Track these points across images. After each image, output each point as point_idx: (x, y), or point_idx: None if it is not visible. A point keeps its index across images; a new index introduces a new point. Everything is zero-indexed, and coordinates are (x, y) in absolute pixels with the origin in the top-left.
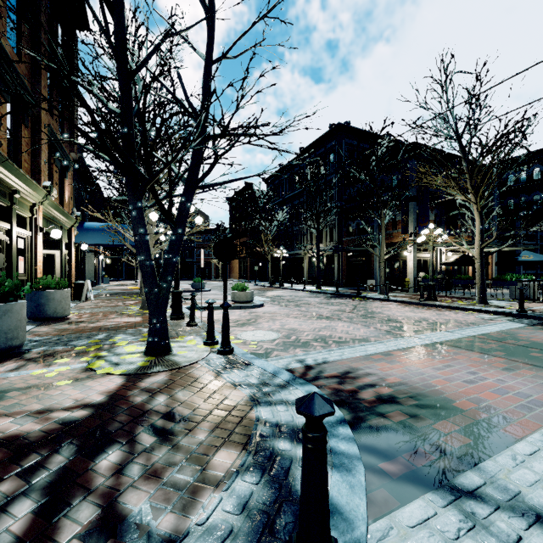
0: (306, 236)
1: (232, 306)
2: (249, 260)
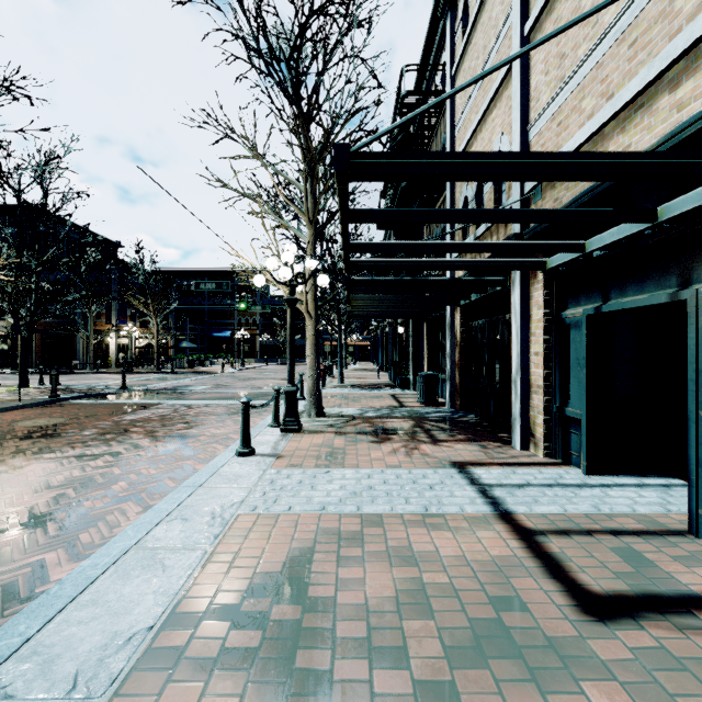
0: None
1: None
2: None
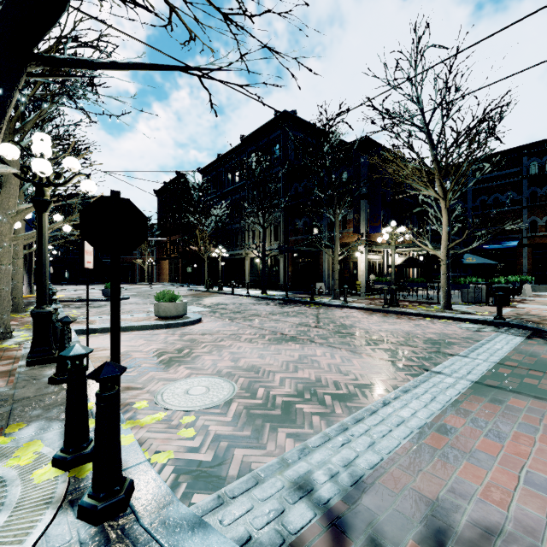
0: (248, 234)
1: (154, 325)
2: (181, 261)
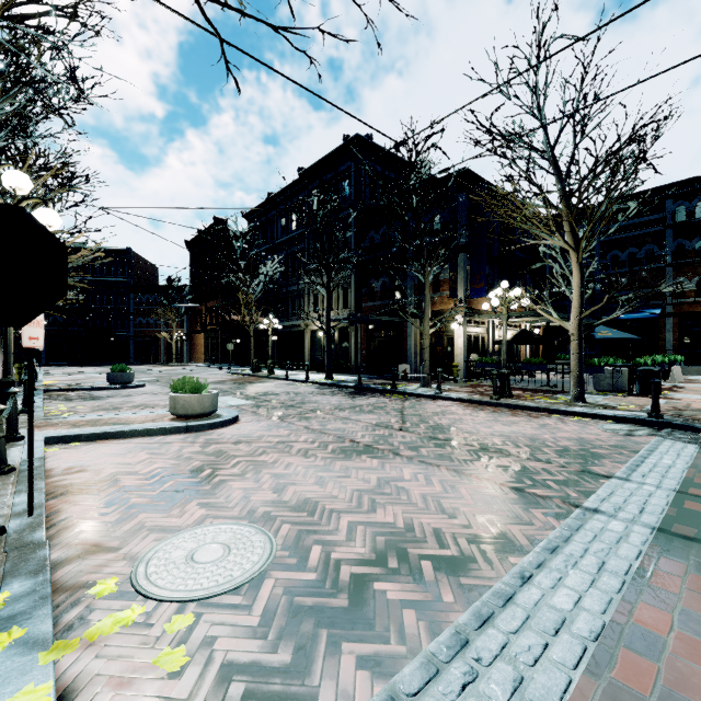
0: (308, 299)
1: (166, 428)
2: (220, 335)
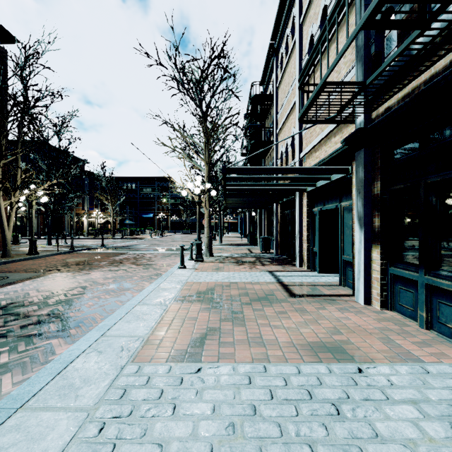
0: None
1: None
2: None
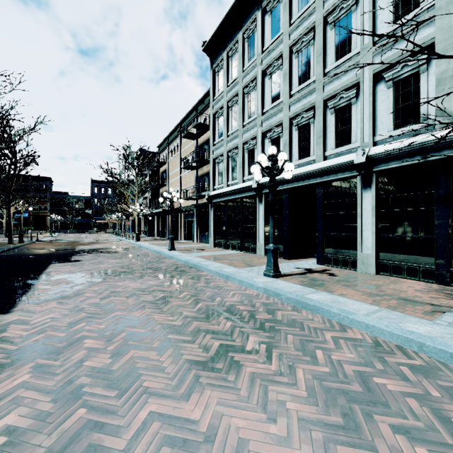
0: None
1: None
2: None
